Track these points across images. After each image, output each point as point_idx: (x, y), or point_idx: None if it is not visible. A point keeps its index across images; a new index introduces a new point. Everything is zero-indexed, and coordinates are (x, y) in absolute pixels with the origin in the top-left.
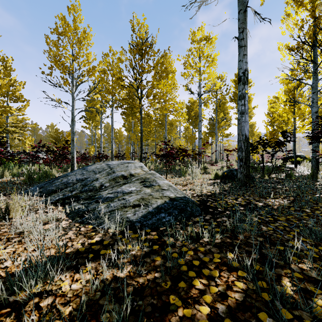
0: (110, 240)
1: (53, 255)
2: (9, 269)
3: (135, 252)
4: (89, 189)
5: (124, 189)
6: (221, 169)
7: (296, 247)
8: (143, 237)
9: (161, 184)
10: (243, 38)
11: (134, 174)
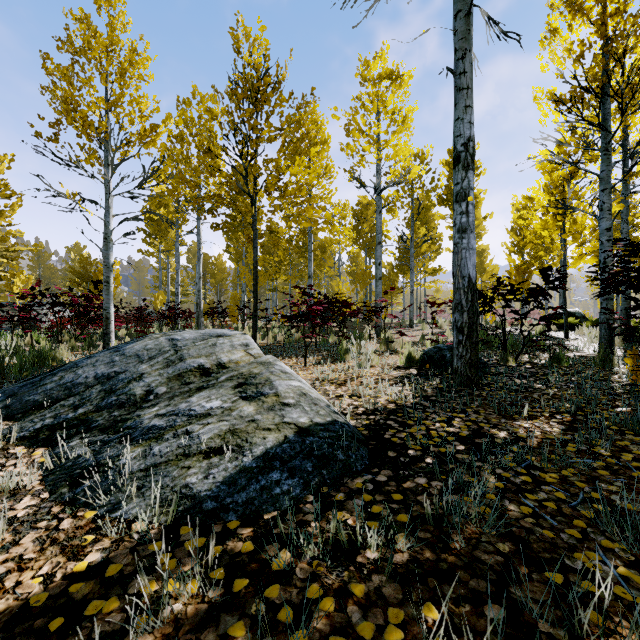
0: (128, 562)
1: None
2: None
3: (183, 604)
4: (117, 402)
5: (194, 406)
6: (421, 343)
7: (593, 572)
8: (210, 555)
9: (281, 392)
10: (464, 71)
11: (226, 363)
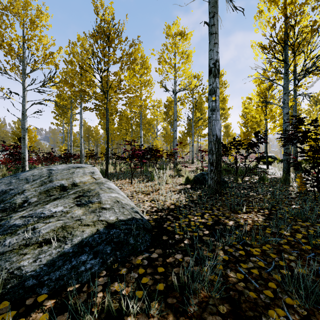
0: None
1: None
2: None
3: None
4: (3, 208)
5: (45, 211)
6: (196, 171)
7: None
8: None
9: (103, 200)
10: (214, 24)
11: (78, 183)
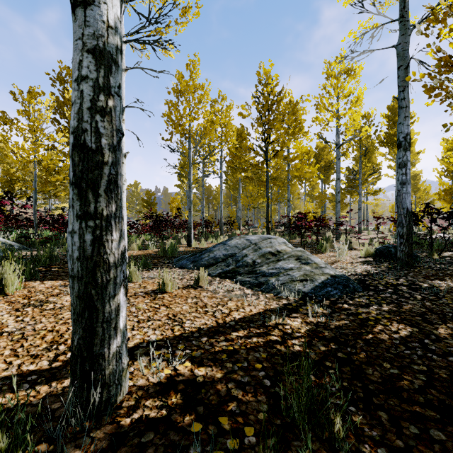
0: (296, 304)
1: (265, 309)
2: (247, 313)
3: (321, 311)
4: (243, 264)
5: (283, 266)
6: (370, 243)
7: None
8: (323, 302)
9: (317, 262)
10: (404, 98)
11: (280, 251)
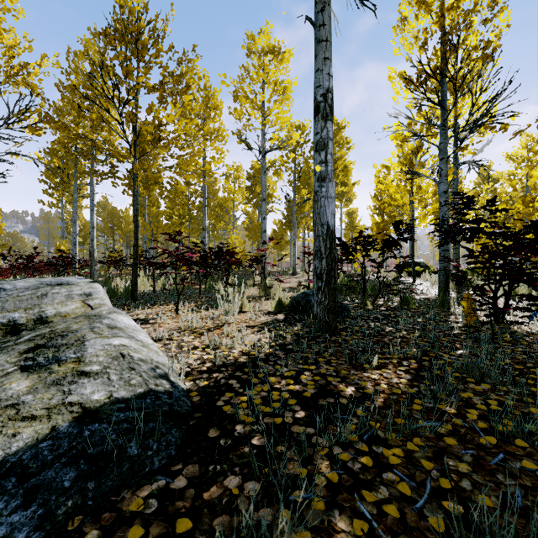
0: None
1: None
2: None
3: None
4: None
5: None
6: (298, 288)
7: None
8: None
9: (88, 355)
10: (323, 23)
11: (50, 317)
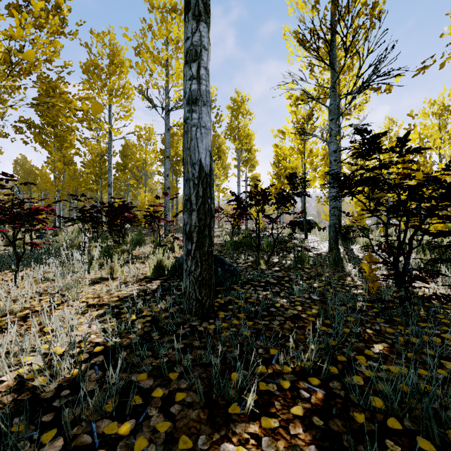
0: None
1: None
2: None
3: None
4: None
5: None
6: None
7: None
8: None
9: None
10: None
11: None
